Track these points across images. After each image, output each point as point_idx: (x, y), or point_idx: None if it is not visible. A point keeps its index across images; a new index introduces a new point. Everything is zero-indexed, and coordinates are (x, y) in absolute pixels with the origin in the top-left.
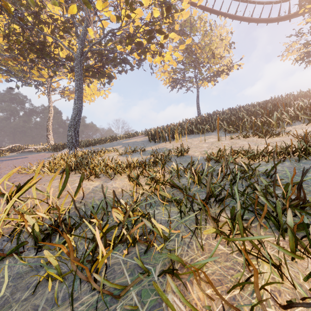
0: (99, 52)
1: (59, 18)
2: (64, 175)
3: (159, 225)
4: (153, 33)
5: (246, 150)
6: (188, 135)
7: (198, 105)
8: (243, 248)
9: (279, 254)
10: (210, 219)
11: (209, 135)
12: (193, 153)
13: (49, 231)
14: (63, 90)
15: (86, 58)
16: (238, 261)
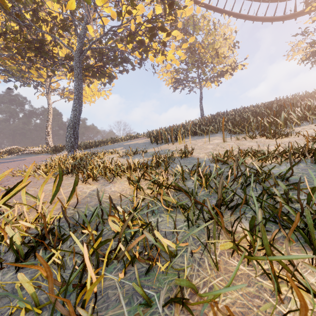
0: (99, 51)
1: (58, 16)
2: None
3: (164, 240)
4: (155, 31)
5: (255, 151)
6: (192, 137)
7: (202, 106)
8: (273, 272)
9: (314, 277)
10: (224, 230)
11: (213, 136)
12: (198, 155)
13: (33, 243)
14: (63, 91)
15: (86, 57)
16: (264, 285)
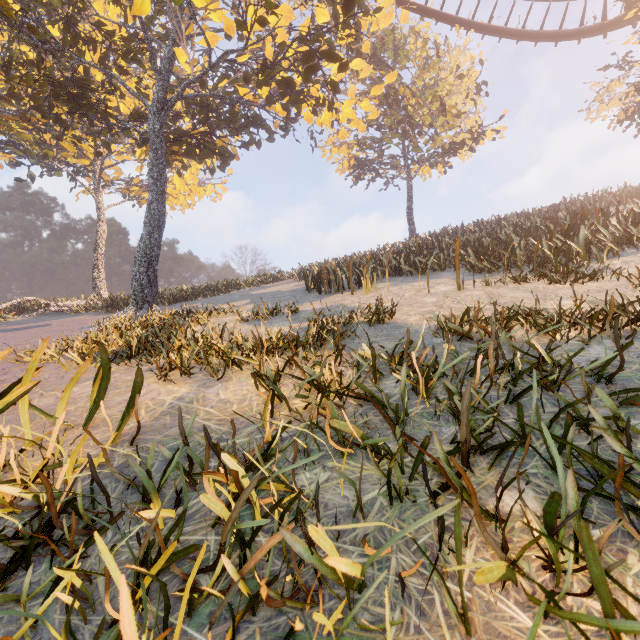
0: (201, 102)
1: (117, 31)
2: (115, 367)
3: (332, 560)
4: (315, 61)
5: (531, 311)
6: (391, 279)
7: (411, 215)
8: None
9: None
10: (480, 519)
11: (435, 277)
12: (405, 318)
13: (23, 541)
14: (129, 185)
15: (174, 116)
16: None
